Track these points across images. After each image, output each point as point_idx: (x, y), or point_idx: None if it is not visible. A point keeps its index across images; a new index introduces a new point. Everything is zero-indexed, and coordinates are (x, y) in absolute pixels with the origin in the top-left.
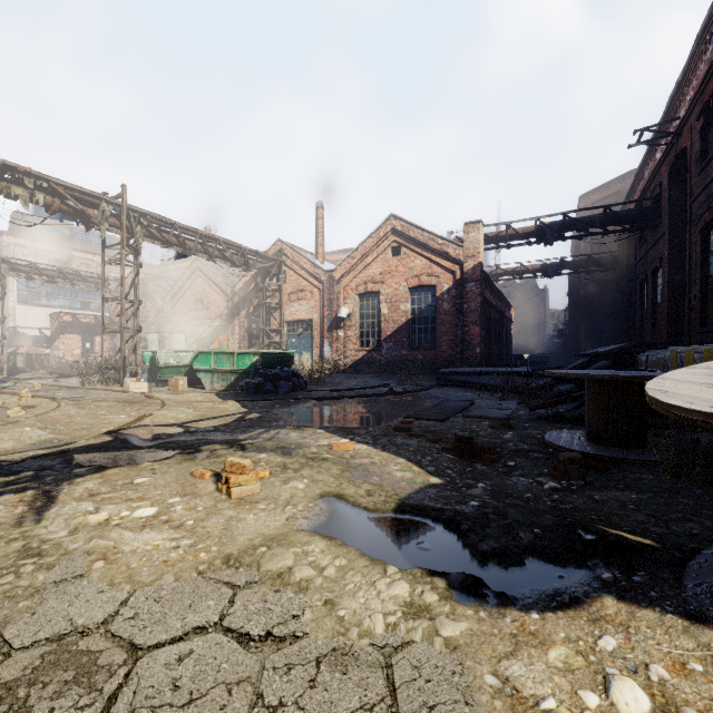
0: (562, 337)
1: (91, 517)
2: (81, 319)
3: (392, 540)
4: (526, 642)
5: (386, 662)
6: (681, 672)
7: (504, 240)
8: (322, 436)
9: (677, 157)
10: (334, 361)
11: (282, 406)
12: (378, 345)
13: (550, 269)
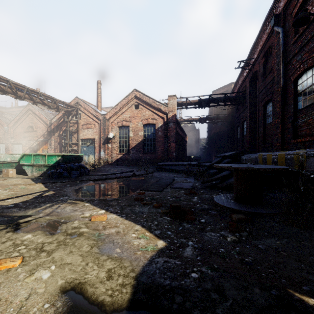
0: (205, 149)
1: None
2: None
3: None
4: None
5: None
6: None
7: (185, 105)
8: (88, 208)
9: (253, 75)
10: (106, 159)
11: (71, 185)
12: (128, 152)
13: (202, 120)
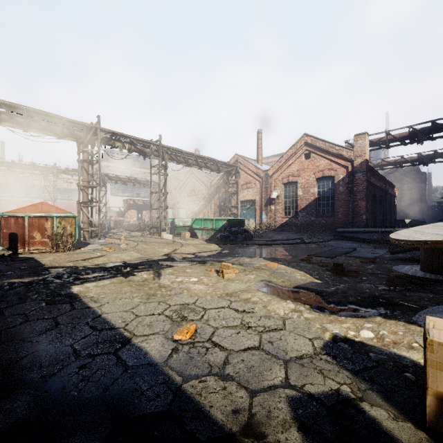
0: (440, 206)
1: (176, 279)
2: (137, 202)
3: (291, 296)
4: (336, 322)
5: (283, 320)
6: (393, 334)
7: (384, 143)
8: (261, 261)
9: None
10: (268, 224)
11: (239, 247)
12: (295, 214)
13: (426, 158)
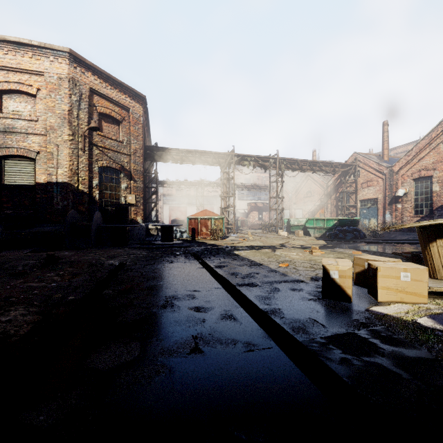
0: None
1: (284, 252)
2: (258, 204)
3: None
4: None
5: None
6: None
7: None
8: (352, 251)
9: None
10: (393, 224)
11: (345, 243)
12: (430, 213)
13: None
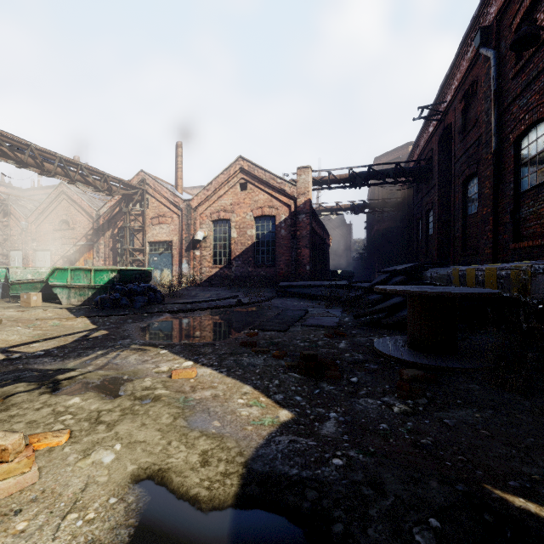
0: (362, 258)
1: None
2: None
3: None
4: None
5: None
6: None
7: (326, 183)
8: (165, 358)
9: (444, 130)
10: (191, 276)
11: (135, 320)
12: (229, 263)
13: (357, 208)
